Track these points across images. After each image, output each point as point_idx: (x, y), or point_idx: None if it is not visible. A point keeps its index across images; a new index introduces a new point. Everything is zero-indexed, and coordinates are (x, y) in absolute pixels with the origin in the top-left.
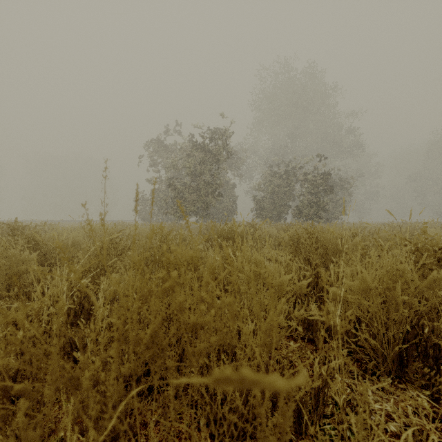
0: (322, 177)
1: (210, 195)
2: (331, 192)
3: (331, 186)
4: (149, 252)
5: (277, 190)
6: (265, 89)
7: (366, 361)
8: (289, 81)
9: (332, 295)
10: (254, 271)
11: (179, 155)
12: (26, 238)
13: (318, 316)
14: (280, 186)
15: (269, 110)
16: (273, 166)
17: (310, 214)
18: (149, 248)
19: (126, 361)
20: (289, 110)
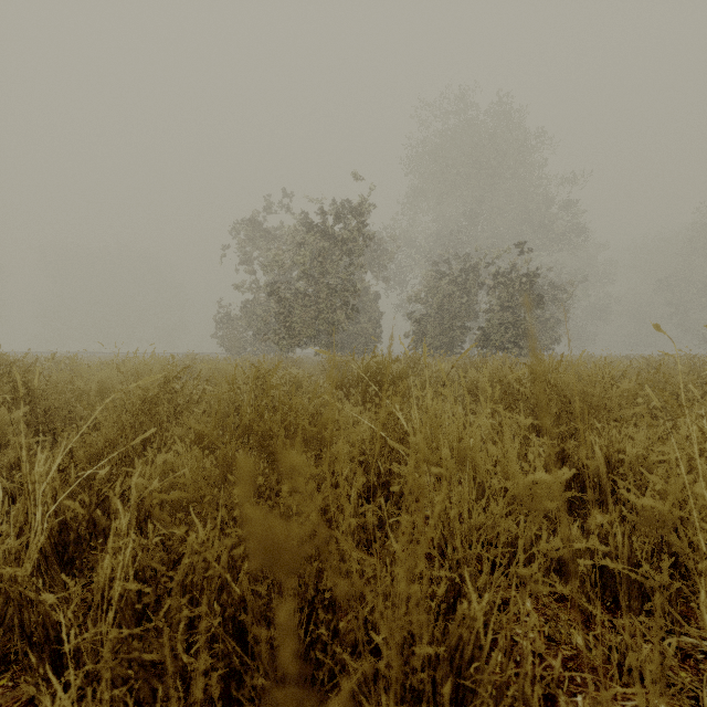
0: (523, 281)
1: (338, 310)
2: (539, 305)
3: (538, 295)
4: (235, 408)
5: (448, 302)
6: (427, 139)
7: (705, 655)
8: (466, 125)
9: (641, 513)
10: (454, 456)
11: (288, 245)
12: (11, 382)
13: (602, 559)
14: (453, 296)
15: (434, 174)
16: (441, 263)
17: (504, 342)
18: (235, 401)
19: (158, 705)
20: (465, 173)
